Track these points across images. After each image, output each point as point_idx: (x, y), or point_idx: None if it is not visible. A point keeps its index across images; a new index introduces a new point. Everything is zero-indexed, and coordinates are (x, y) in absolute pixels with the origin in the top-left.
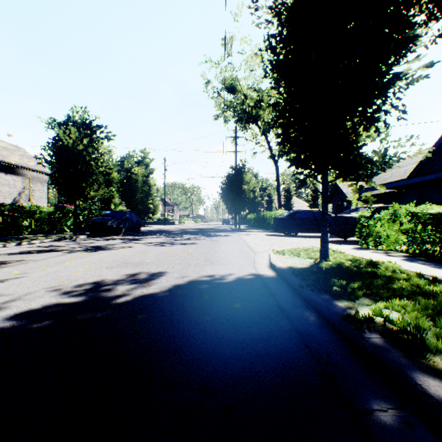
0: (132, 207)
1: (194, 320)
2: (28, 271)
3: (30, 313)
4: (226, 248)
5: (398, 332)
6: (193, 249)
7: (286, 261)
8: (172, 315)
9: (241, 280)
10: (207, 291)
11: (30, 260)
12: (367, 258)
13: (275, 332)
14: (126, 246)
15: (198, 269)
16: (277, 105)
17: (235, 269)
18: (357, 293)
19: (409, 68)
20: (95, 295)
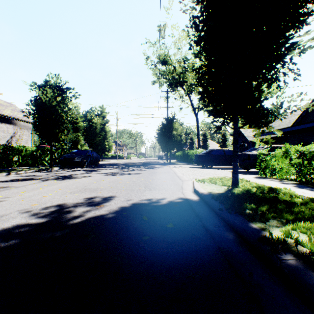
0: (93, 147)
1: (135, 240)
2: (10, 195)
3: (1, 233)
4: (161, 177)
5: (309, 254)
6: (136, 178)
7: (207, 187)
8: (117, 234)
9: (172, 203)
10: (146, 213)
11: (13, 186)
12: (268, 185)
13: (203, 251)
14: (87, 175)
15: (139, 194)
16: (200, 69)
17: (168, 194)
18: (267, 216)
19: (301, 40)
20: (57, 216)
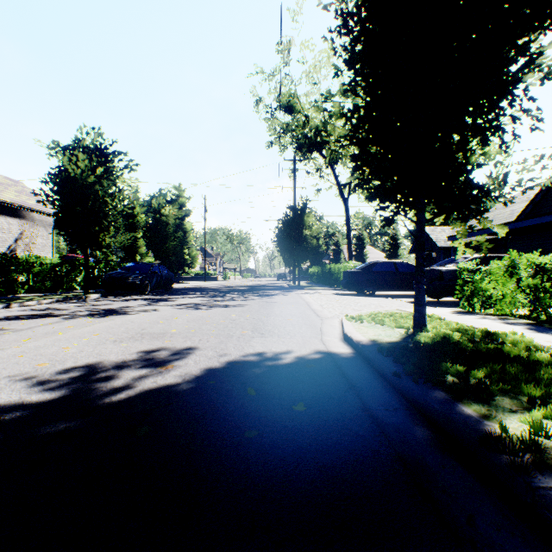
0: (161, 258)
1: (229, 438)
2: None
3: None
4: (283, 313)
5: None
6: (238, 314)
7: (367, 331)
8: (194, 426)
9: (304, 362)
10: (253, 381)
11: (10, 329)
12: (481, 328)
13: (366, 464)
14: (148, 309)
15: (242, 344)
16: (355, 111)
17: (295, 344)
18: (489, 389)
19: (545, 56)
20: (82, 388)
